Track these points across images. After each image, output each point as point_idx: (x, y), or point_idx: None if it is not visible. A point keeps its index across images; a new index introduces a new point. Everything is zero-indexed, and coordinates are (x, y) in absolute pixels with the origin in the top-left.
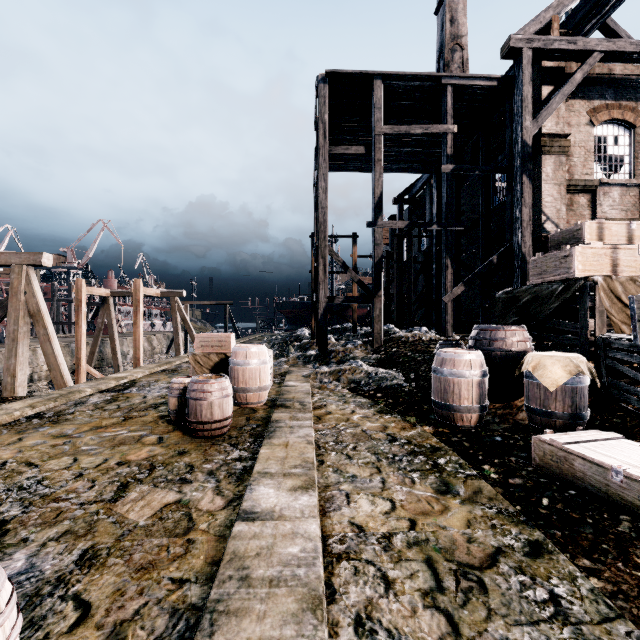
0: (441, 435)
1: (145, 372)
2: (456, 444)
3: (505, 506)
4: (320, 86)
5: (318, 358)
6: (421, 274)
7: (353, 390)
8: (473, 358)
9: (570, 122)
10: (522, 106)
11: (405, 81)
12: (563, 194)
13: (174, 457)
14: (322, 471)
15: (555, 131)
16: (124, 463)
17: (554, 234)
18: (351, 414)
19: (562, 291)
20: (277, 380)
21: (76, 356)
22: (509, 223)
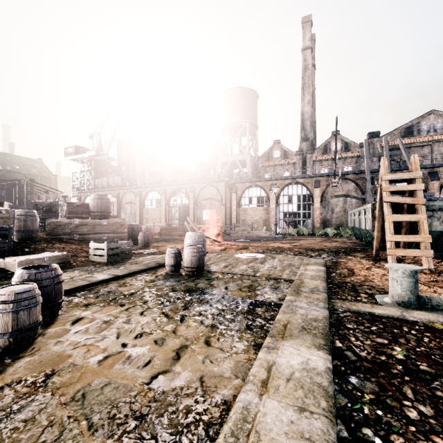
0: None
1: None
2: None
3: None
4: None
5: None
6: None
7: None
8: None
9: None
10: None
11: None
12: None
13: (96, 303)
14: None
15: None
16: (121, 305)
17: None
18: None
19: None
20: None
21: None
22: None
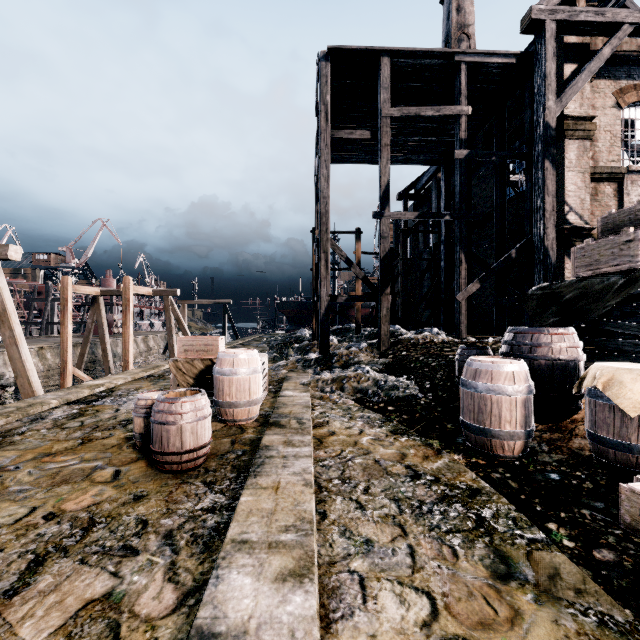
0: (476, 468)
1: (127, 378)
2: (499, 484)
3: (606, 609)
4: (321, 64)
5: (319, 362)
6: (427, 272)
7: (359, 401)
8: (516, 369)
9: (594, 104)
10: (544, 84)
11: (414, 59)
12: (588, 182)
13: (125, 505)
14: (324, 532)
15: (579, 113)
16: (55, 516)
17: (607, 216)
18: (359, 435)
19: (624, 285)
20: (273, 388)
21: (62, 359)
22: (529, 214)
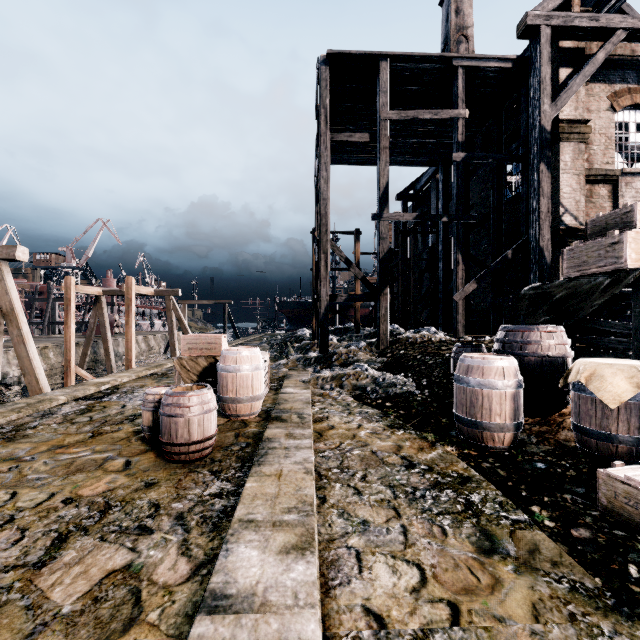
0: (468, 459)
1: (131, 376)
2: (489, 472)
3: (578, 577)
4: (321, 68)
5: (319, 361)
6: (426, 272)
7: (358, 398)
8: (506, 365)
9: (589, 107)
10: (540, 88)
11: (413, 63)
12: (583, 184)
13: (138, 491)
14: (324, 514)
15: (574, 117)
16: (73, 500)
17: (595, 219)
18: (357, 429)
19: (610, 285)
20: (274, 386)
21: (65, 358)
22: (525, 215)
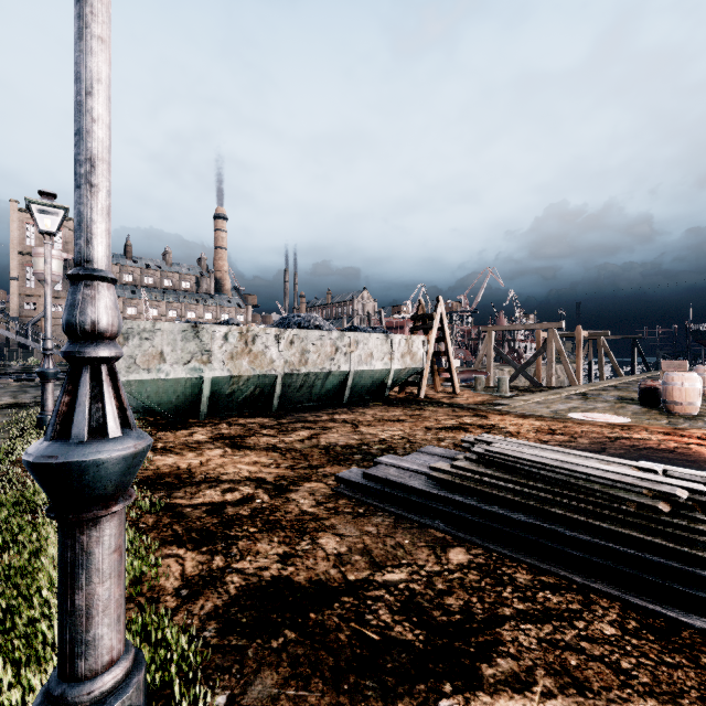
0: None
1: (613, 383)
2: None
3: None
4: None
5: None
6: None
7: None
8: None
9: None
10: None
11: None
12: None
13: None
14: None
15: None
16: None
17: None
18: None
19: None
20: None
21: (537, 375)
22: None
